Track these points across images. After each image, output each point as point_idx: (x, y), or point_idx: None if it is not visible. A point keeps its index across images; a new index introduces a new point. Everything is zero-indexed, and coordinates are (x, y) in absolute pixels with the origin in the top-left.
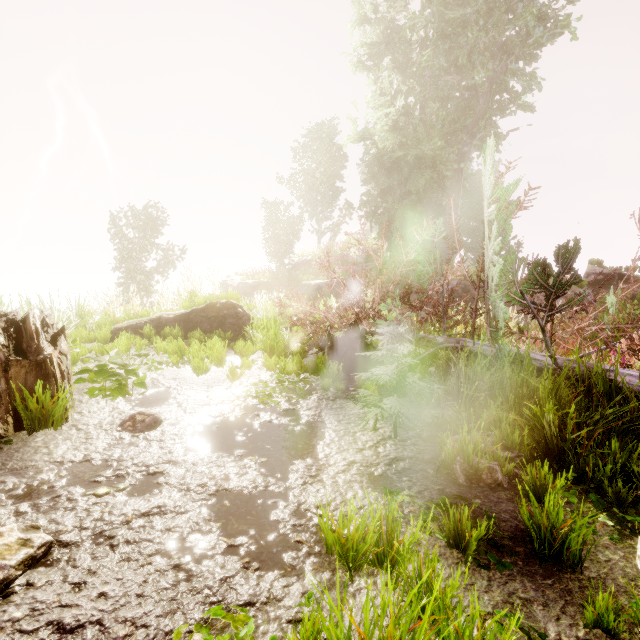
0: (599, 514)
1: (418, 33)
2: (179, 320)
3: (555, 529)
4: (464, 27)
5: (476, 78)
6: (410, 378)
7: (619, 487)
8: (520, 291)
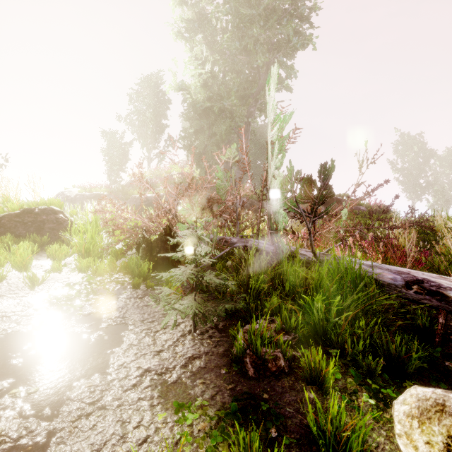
0: (358, 388)
1: (221, 23)
2: None
3: (337, 430)
4: (251, 23)
5: (259, 61)
6: (207, 277)
7: (370, 360)
8: (295, 200)
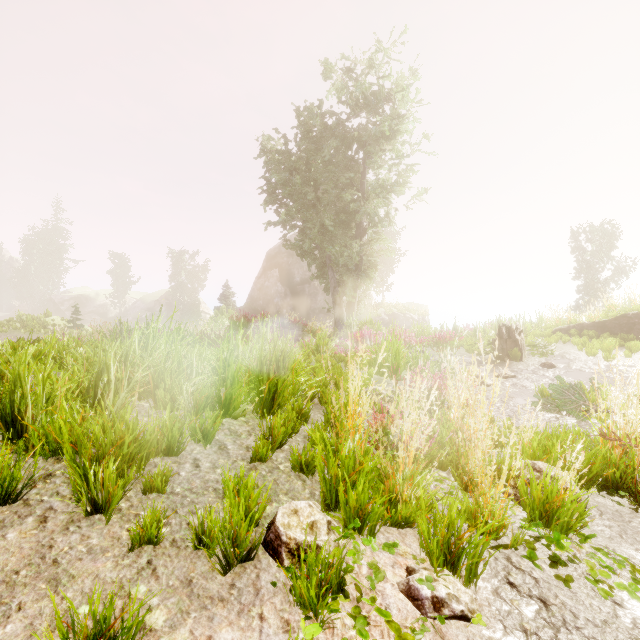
0: None
1: None
2: (596, 326)
3: None
4: None
5: None
6: None
7: None
8: None
